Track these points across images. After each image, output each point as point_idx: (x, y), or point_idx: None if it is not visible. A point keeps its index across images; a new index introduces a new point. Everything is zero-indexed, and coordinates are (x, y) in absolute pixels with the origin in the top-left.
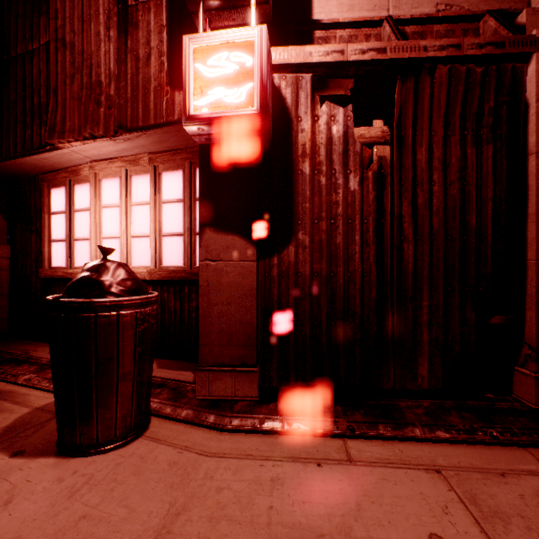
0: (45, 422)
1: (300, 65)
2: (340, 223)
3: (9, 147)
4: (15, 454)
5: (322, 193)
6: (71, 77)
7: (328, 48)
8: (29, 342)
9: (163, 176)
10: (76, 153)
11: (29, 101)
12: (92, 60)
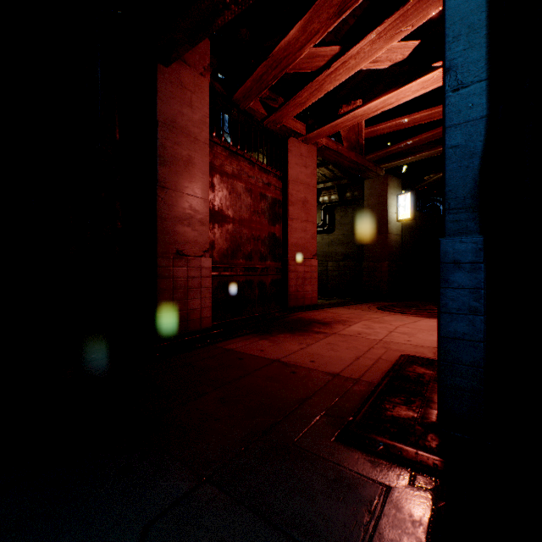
0: None
1: None
2: None
3: None
4: None
5: None
6: None
7: None
8: None
9: None
10: None
11: None
12: None
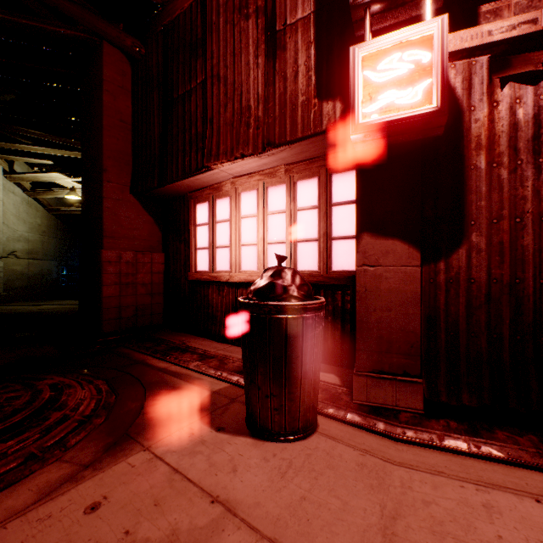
0: (227, 405)
1: (474, 48)
2: (528, 221)
3: (172, 173)
4: (218, 429)
5: (503, 188)
6: (224, 106)
7: (513, 21)
8: (181, 334)
9: (298, 185)
10: (223, 172)
11: (188, 133)
12: (242, 88)
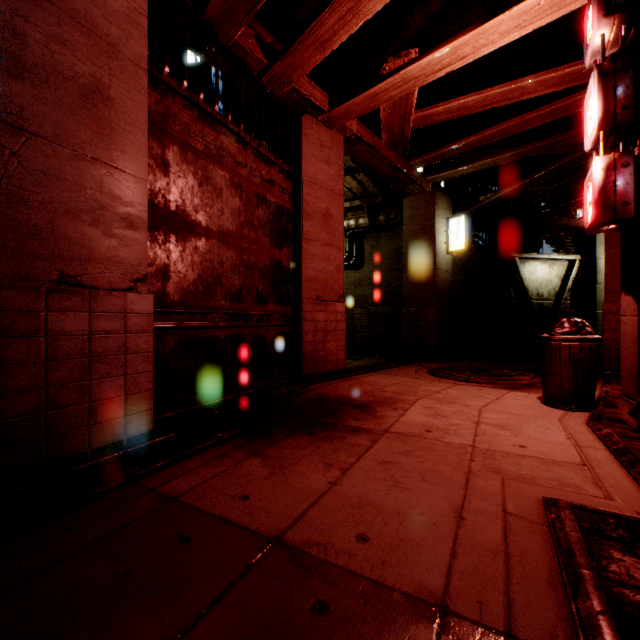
0: None
1: None
2: None
3: None
4: (538, 397)
5: None
6: None
7: None
8: None
9: None
10: None
11: None
12: None
